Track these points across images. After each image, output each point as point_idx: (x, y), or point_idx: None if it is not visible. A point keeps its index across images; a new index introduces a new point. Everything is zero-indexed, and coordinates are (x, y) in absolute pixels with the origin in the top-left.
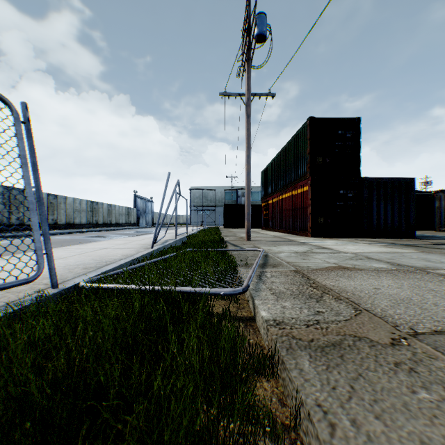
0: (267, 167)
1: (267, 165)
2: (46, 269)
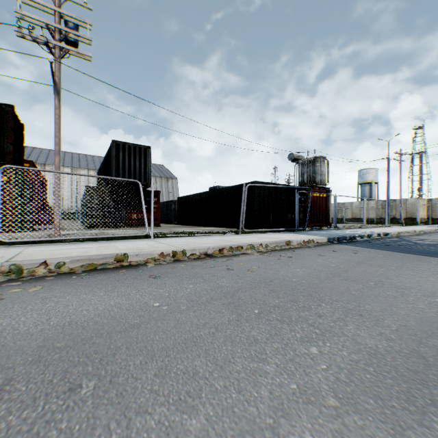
0: None
1: None
2: (233, 237)
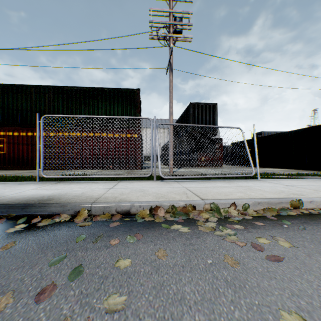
0: (3, 86)
1: (4, 84)
2: None
